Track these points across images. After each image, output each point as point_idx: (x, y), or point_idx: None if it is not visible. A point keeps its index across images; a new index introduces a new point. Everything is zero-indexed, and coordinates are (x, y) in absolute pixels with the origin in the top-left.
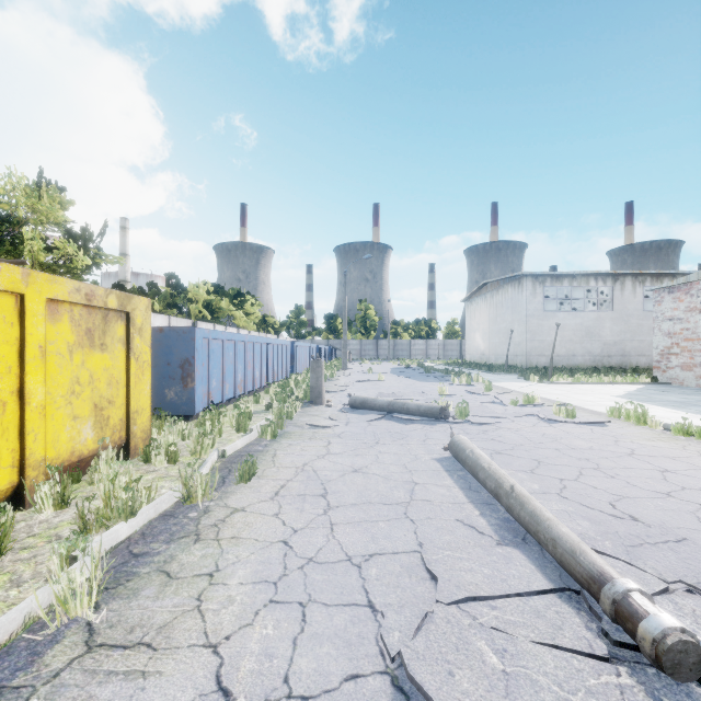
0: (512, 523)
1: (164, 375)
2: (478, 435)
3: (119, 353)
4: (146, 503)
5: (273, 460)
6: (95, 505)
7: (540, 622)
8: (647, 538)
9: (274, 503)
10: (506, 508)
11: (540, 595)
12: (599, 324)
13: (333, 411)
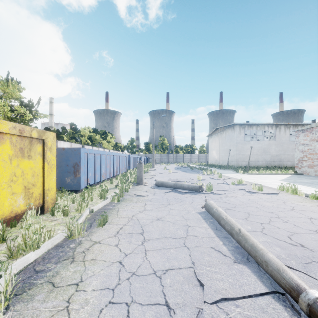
0: (240, 249)
1: (65, 170)
2: (217, 200)
3: (39, 160)
4: (48, 239)
5: (117, 214)
6: (19, 242)
7: (265, 316)
8: (313, 258)
9: (116, 238)
10: (237, 241)
11: (261, 295)
12: (269, 147)
13: (147, 188)
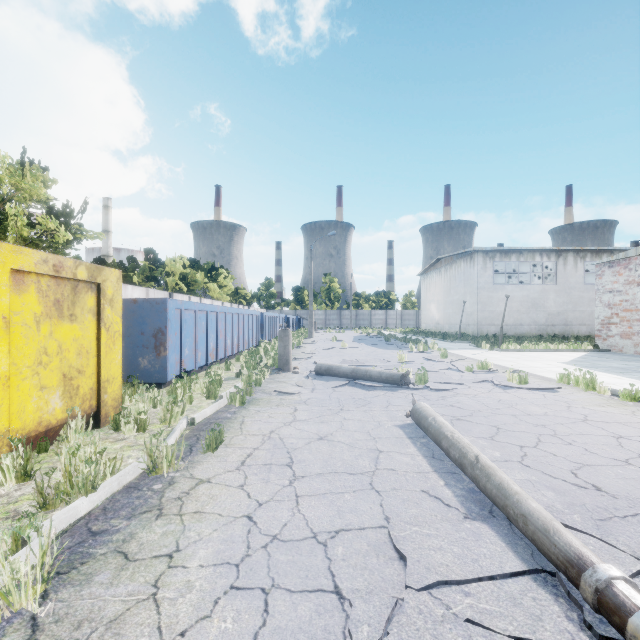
0: (477, 493)
1: (138, 344)
2: (437, 401)
3: (90, 323)
4: (110, 474)
5: (240, 427)
6: (57, 478)
7: (517, 612)
8: (615, 511)
9: (240, 473)
10: (471, 479)
11: (513, 577)
12: (544, 296)
13: (300, 377)
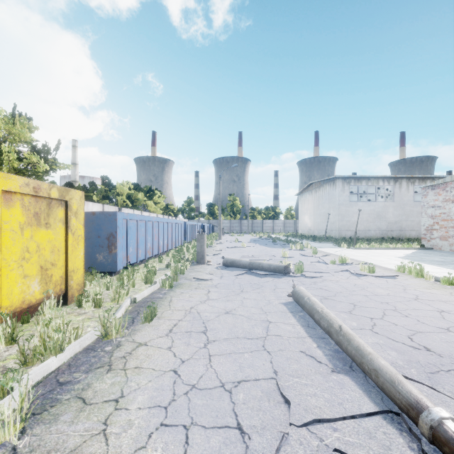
0: (340, 353)
1: (96, 244)
2: (310, 285)
3: (60, 229)
4: (74, 339)
5: (169, 305)
6: (34, 343)
7: (373, 443)
8: (442, 366)
9: (168, 338)
10: (336, 342)
11: (369, 416)
12: (385, 210)
13: (212, 268)
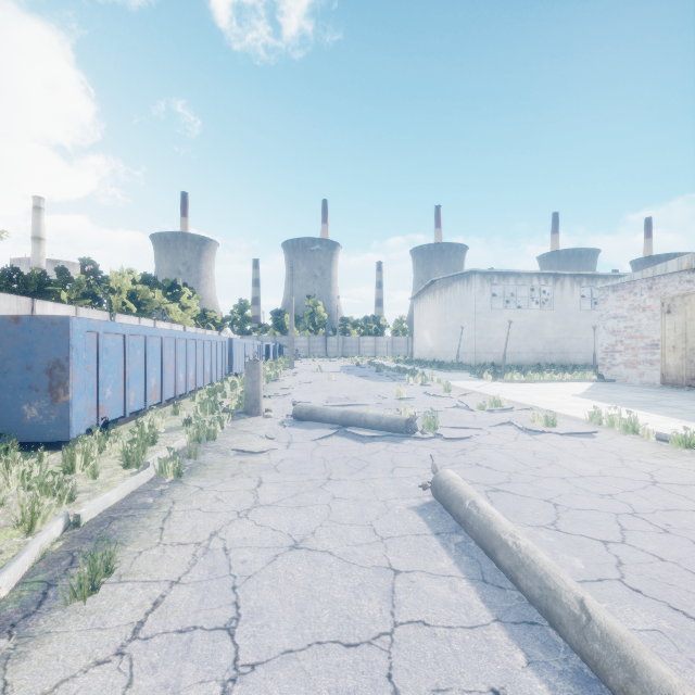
0: (595, 688)
1: (22, 384)
2: (457, 458)
3: None
4: None
5: (161, 528)
6: None
7: None
8: None
9: (119, 669)
10: (579, 653)
11: None
12: (542, 322)
13: (272, 424)
